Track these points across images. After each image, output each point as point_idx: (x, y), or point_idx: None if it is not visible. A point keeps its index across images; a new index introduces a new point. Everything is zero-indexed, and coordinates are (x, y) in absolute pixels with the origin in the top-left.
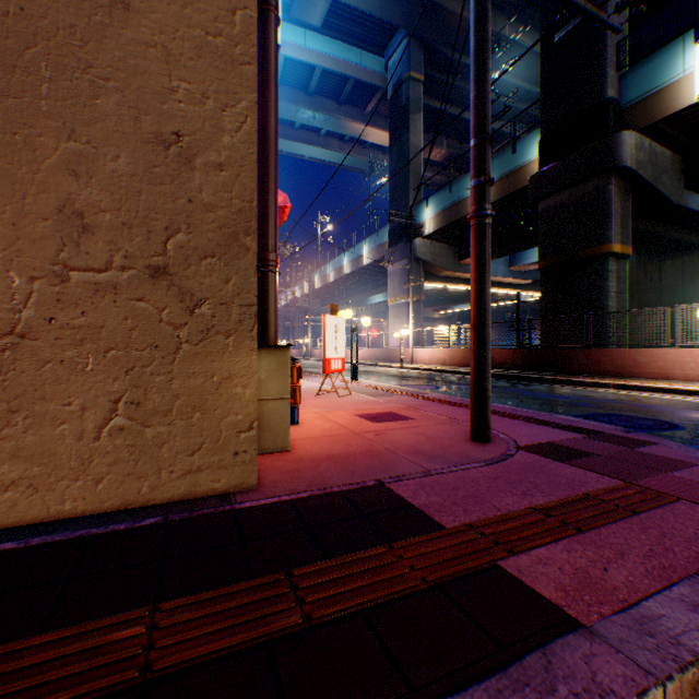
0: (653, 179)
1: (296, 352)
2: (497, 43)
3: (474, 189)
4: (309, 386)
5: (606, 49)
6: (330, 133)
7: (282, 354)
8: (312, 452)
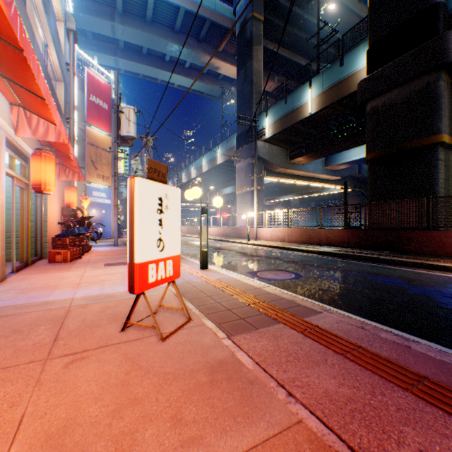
0: None
1: None
2: None
3: None
4: None
5: None
6: (192, 66)
7: None
8: None
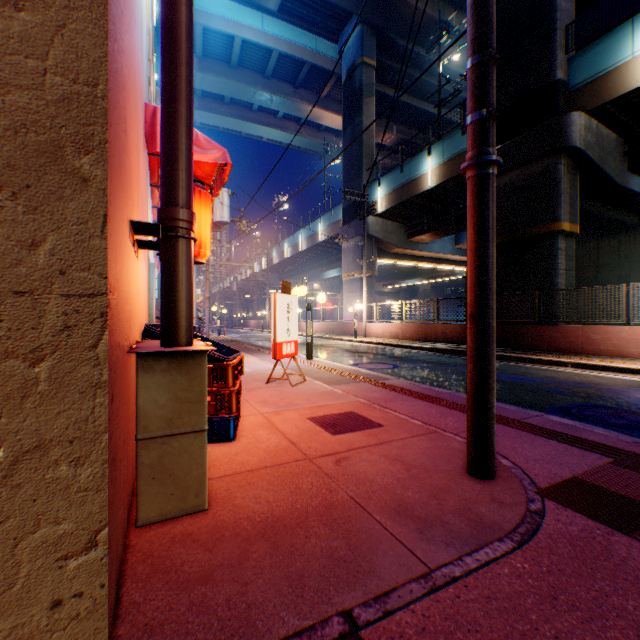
0: (600, 160)
1: (255, 324)
2: (447, 29)
3: (473, 126)
4: (261, 368)
5: (556, 32)
6: (287, 116)
7: (195, 363)
8: (242, 514)
